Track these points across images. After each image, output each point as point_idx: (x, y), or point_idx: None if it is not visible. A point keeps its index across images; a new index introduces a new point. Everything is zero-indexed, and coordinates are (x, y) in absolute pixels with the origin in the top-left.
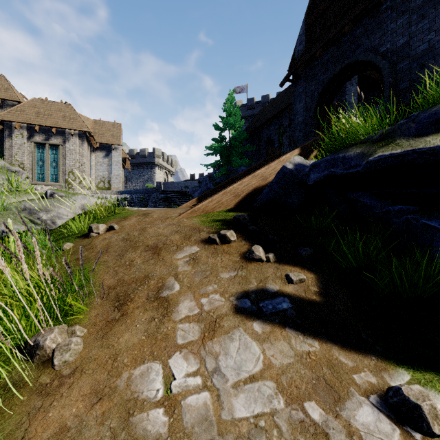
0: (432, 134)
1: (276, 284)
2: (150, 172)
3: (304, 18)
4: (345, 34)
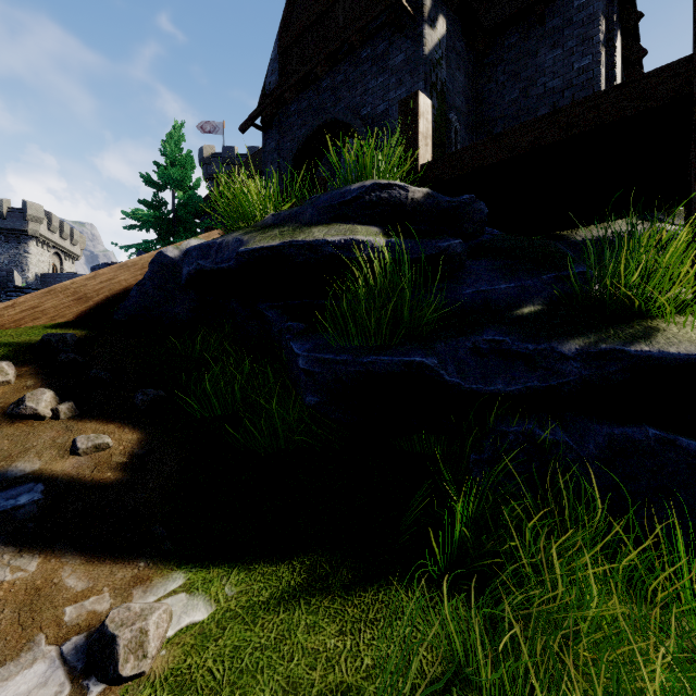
0: (324, 224)
1: (38, 461)
2: (14, 249)
3: (278, 36)
4: (318, 76)
